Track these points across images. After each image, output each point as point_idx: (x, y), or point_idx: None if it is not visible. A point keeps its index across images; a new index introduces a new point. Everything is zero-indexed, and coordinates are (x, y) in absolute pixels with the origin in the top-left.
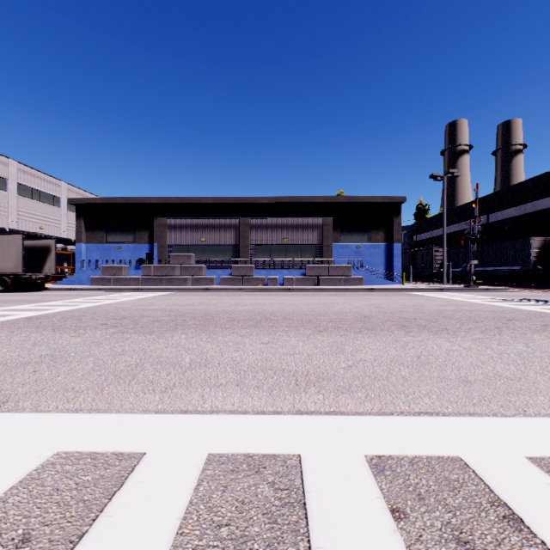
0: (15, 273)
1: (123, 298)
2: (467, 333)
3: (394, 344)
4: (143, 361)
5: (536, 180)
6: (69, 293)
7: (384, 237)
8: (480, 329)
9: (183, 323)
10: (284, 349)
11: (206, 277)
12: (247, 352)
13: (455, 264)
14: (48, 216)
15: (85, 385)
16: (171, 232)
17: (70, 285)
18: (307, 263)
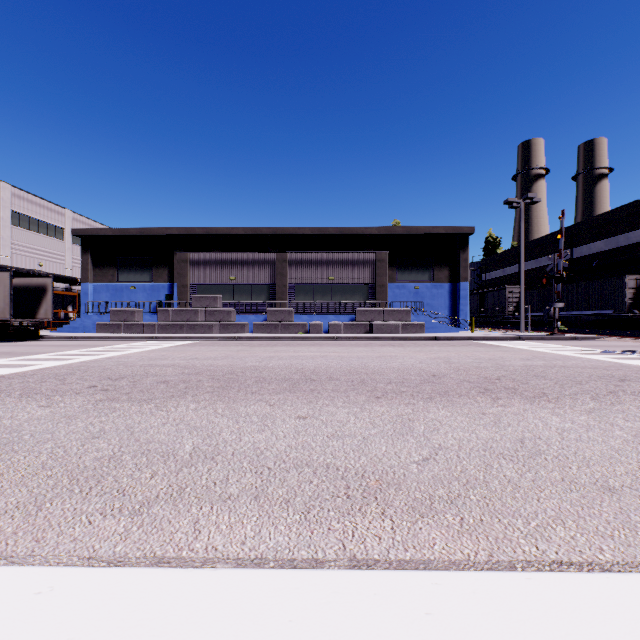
0: (2, 319)
1: (131, 350)
2: (576, 401)
3: (480, 418)
4: (123, 449)
5: (631, 207)
6: (67, 343)
7: (448, 275)
8: (590, 394)
9: (197, 385)
10: (329, 427)
11: (236, 323)
12: (276, 433)
13: (532, 307)
14: (49, 251)
15: (16, 498)
16: (194, 269)
17: (71, 333)
18: (357, 306)
